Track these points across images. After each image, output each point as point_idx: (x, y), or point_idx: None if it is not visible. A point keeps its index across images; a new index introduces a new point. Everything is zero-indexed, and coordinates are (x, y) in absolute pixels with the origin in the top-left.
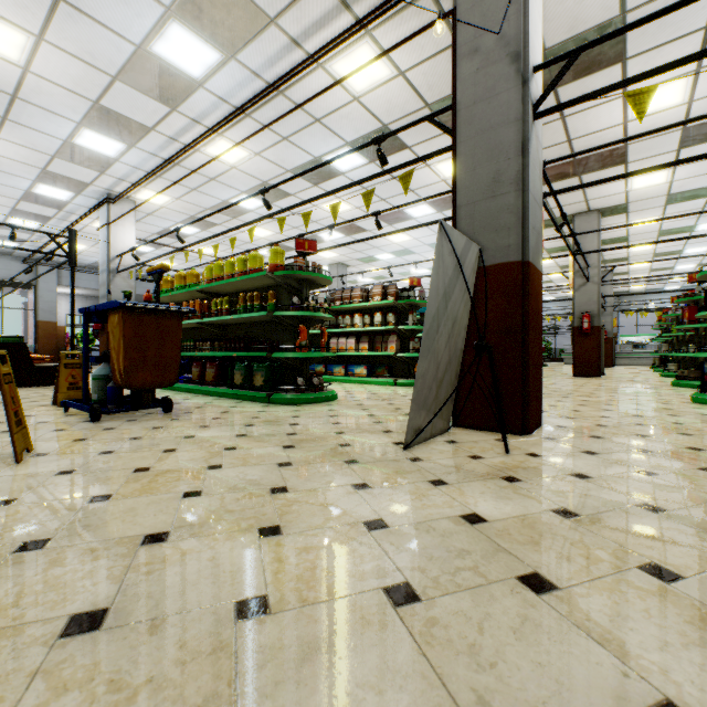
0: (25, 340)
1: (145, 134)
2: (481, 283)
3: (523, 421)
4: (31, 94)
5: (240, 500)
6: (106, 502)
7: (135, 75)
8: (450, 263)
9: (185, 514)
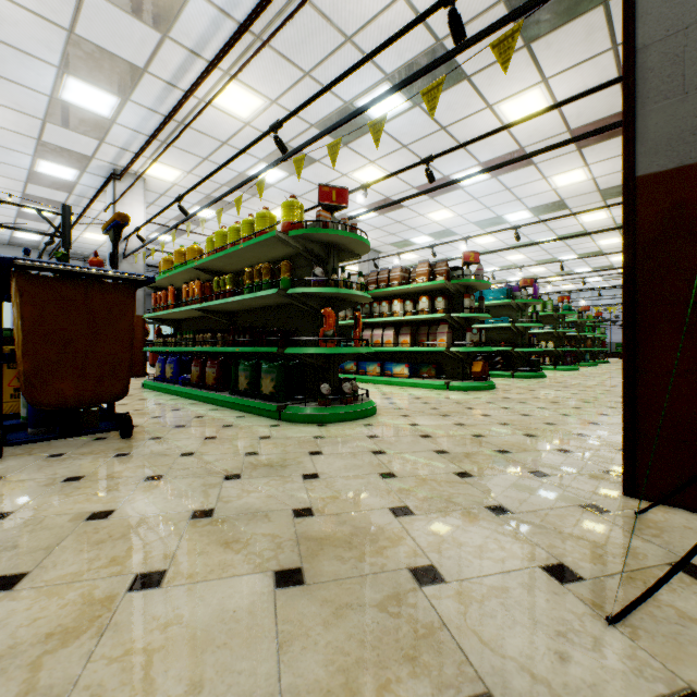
0: None
1: (137, 79)
2: None
3: None
4: None
5: None
6: None
7: None
8: None
9: None
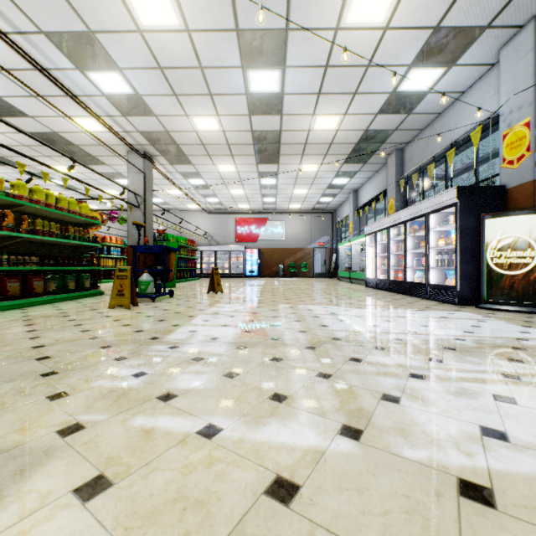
0: None
1: None
2: None
3: None
4: None
5: None
6: None
7: (94, 46)
8: None
9: None
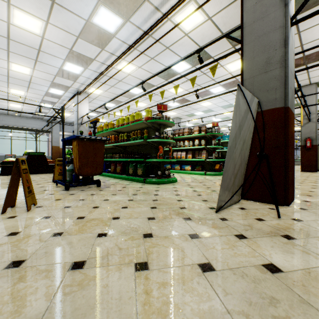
0: (48, 154)
1: (91, 62)
2: (258, 120)
3: (284, 198)
4: (45, 48)
5: (126, 241)
6: (59, 237)
7: (86, 35)
8: (242, 108)
9: (96, 248)
